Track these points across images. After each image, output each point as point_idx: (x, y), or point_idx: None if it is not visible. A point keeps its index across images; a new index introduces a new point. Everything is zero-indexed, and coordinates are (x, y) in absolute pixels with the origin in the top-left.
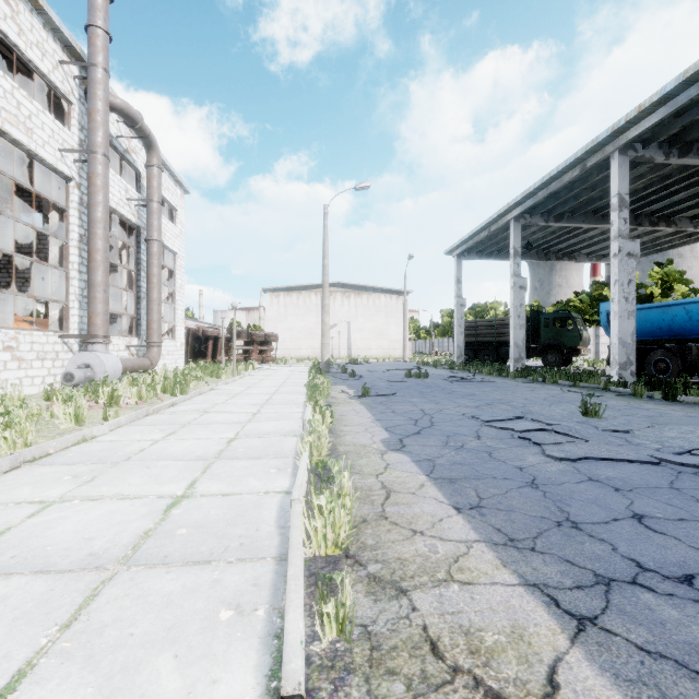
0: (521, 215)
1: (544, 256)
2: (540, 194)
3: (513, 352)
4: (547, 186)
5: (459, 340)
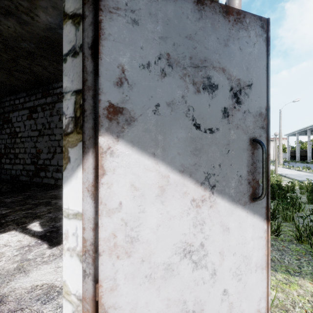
0: (299, 132)
1: None
2: (299, 131)
3: (297, 158)
4: (300, 130)
5: (288, 155)
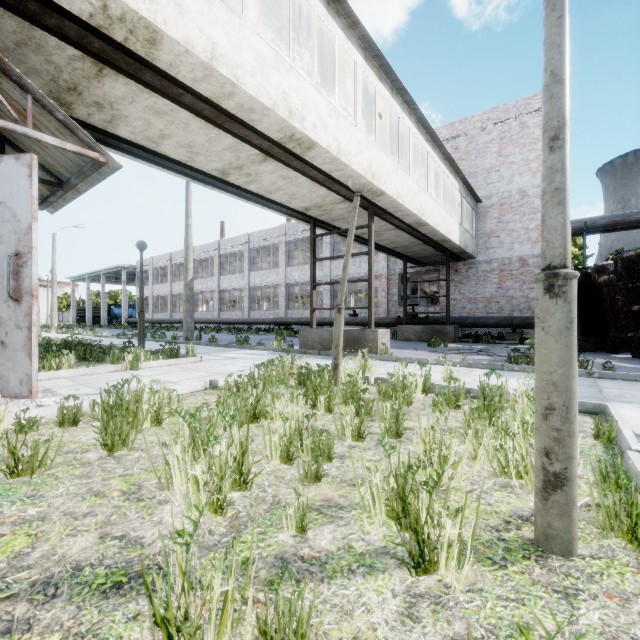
0: (90, 276)
1: (115, 283)
2: (91, 275)
3: (87, 320)
4: (92, 274)
5: (74, 315)
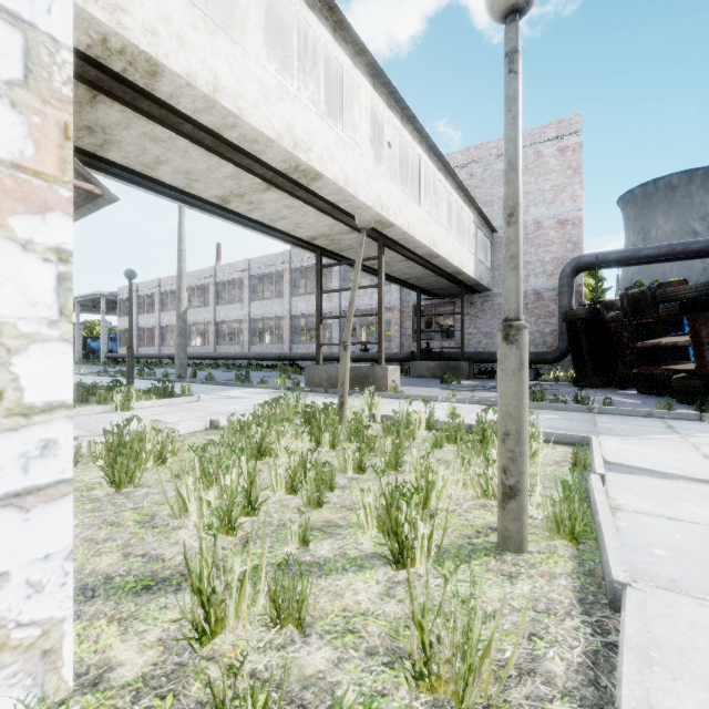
0: None
1: (92, 312)
2: None
3: None
4: None
5: None
